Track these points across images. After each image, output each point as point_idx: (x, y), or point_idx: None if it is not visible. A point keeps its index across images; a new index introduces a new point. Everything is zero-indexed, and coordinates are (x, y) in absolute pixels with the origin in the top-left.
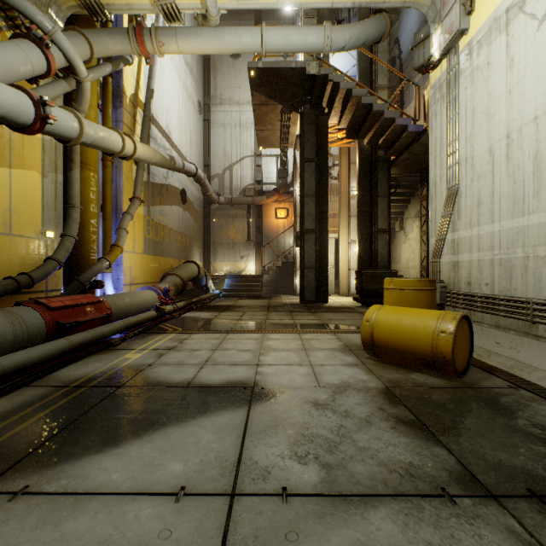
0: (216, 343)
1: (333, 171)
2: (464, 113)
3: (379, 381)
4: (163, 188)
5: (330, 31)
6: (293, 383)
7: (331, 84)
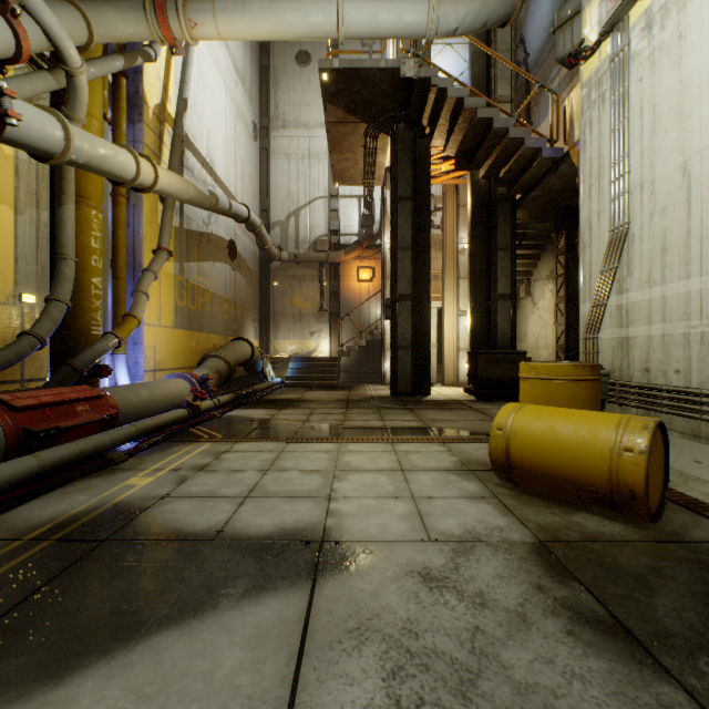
0: (269, 459)
1: (434, 218)
2: (638, 117)
3: (525, 529)
4: (203, 237)
5: (437, 5)
6: (387, 533)
7: (435, 92)
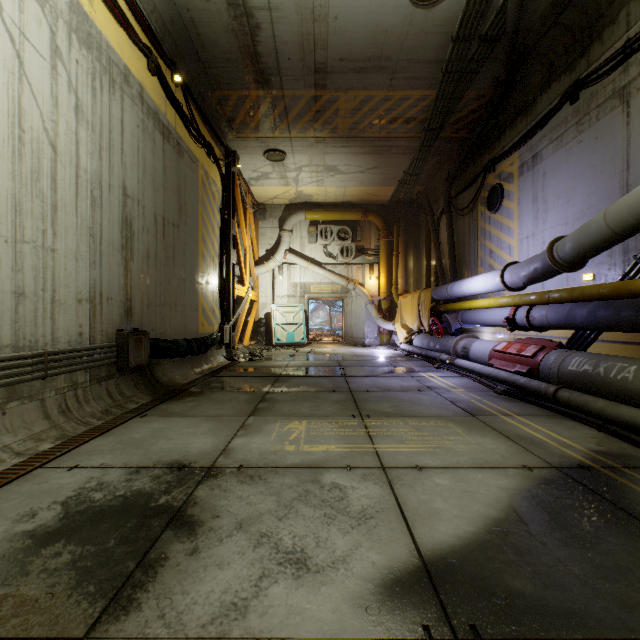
0: None
1: None
2: None
3: None
4: None
5: None
6: None
7: None
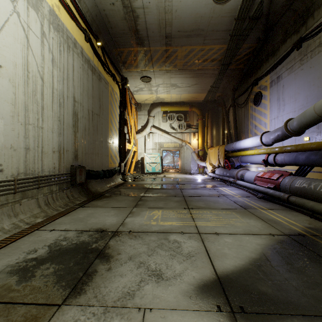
0: None
1: None
2: None
3: (52, 321)
4: None
5: None
6: (179, 321)
7: None
